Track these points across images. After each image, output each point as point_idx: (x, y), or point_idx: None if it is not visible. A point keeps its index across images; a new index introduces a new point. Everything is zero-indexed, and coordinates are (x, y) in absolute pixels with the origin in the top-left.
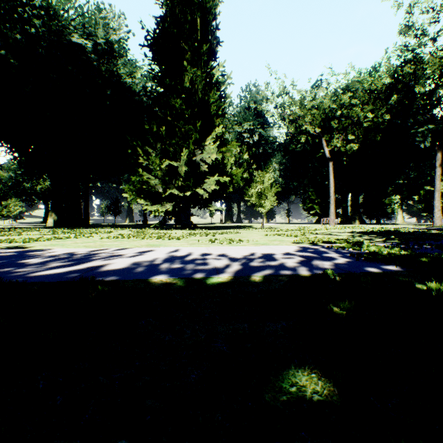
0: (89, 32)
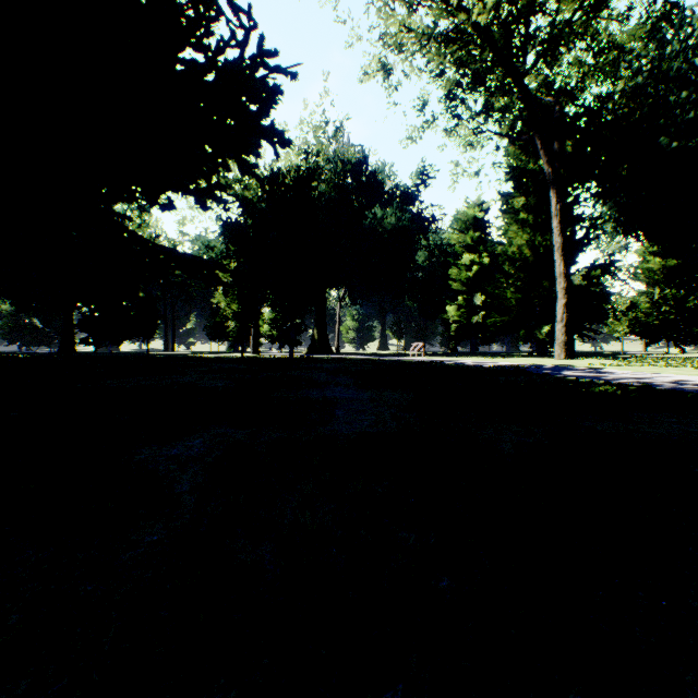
0: None
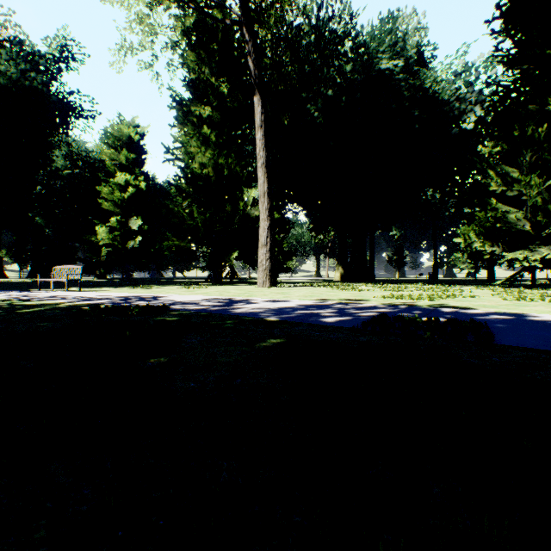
0: (399, 49)
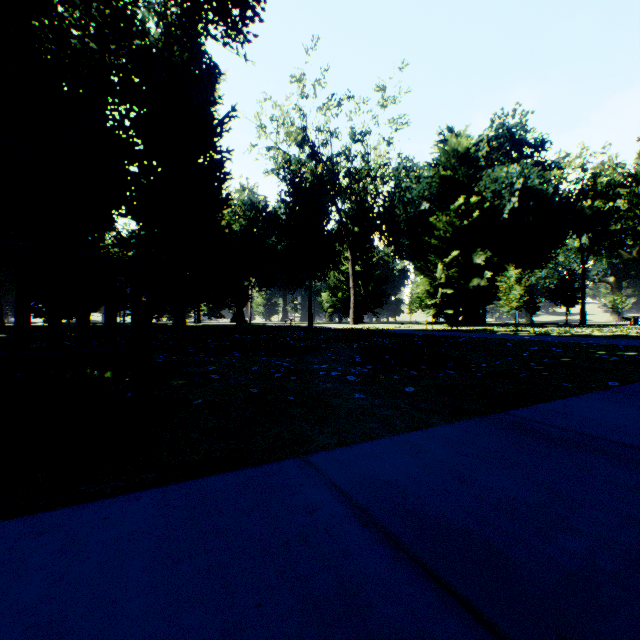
0: None
